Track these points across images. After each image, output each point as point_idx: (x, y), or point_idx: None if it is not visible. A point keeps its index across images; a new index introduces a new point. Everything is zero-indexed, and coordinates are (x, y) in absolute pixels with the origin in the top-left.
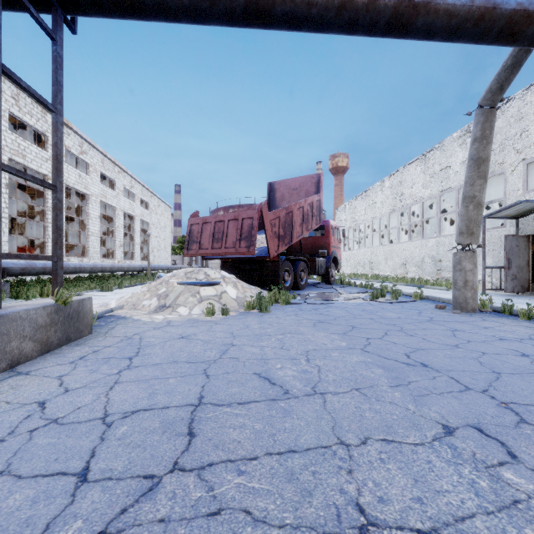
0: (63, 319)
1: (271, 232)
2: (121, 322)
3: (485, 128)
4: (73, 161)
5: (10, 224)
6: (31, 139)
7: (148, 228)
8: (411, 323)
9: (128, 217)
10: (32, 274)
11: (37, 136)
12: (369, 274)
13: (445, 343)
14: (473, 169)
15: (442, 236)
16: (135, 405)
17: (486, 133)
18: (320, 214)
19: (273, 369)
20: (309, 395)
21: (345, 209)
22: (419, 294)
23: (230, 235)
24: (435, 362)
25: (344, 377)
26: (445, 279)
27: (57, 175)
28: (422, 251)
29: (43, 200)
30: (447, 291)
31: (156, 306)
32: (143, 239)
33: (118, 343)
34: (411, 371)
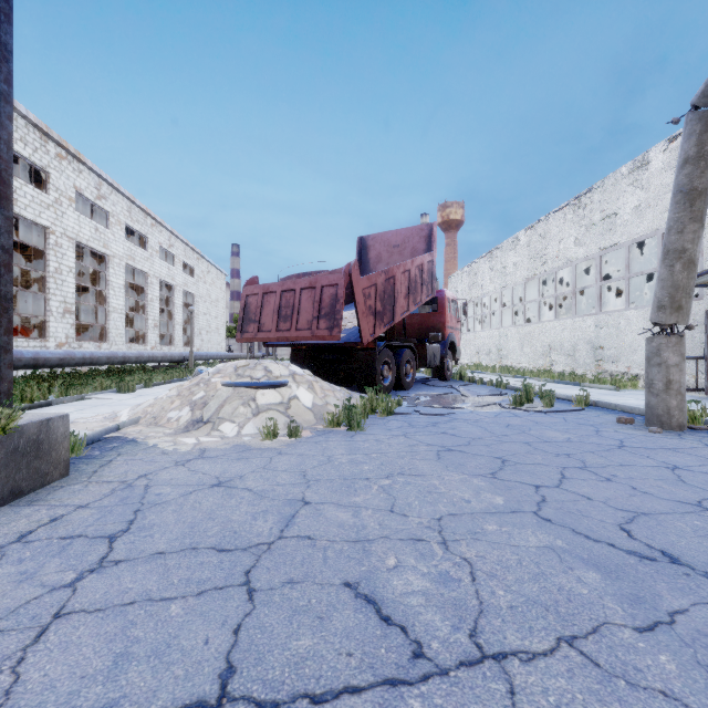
0: (4, 457)
1: (364, 306)
2: (126, 450)
3: (703, 142)
4: (89, 210)
5: None
6: (29, 179)
7: (194, 302)
8: (595, 452)
9: (166, 287)
10: (16, 368)
11: (38, 174)
12: (496, 366)
13: (676, 498)
14: (682, 207)
15: (604, 313)
16: (68, 706)
17: (706, 150)
18: (433, 282)
19: (381, 570)
20: (472, 666)
21: (462, 276)
22: (584, 399)
23: (304, 311)
24: (688, 550)
25: (529, 598)
26: (608, 374)
27: (1, 205)
28: (574, 334)
29: (44, 263)
30: (617, 392)
31: (188, 421)
32: (186, 318)
33: (105, 498)
34: (657, 579)
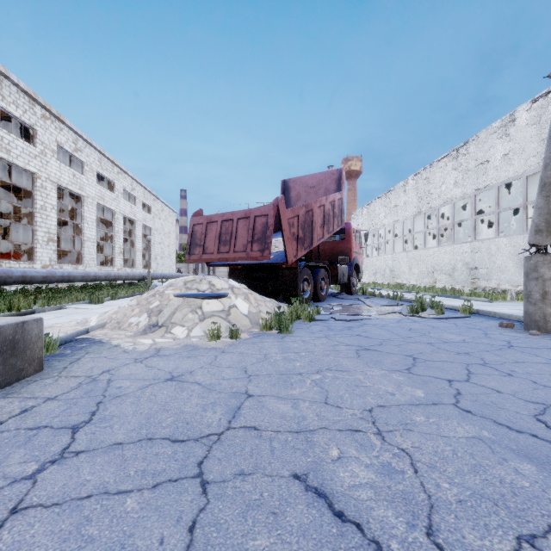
0: None
1: (289, 233)
2: (93, 349)
3: None
4: (68, 161)
5: (3, 230)
6: (21, 136)
7: (151, 233)
8: (489, 351)
9: (129, 222)
10: (8, 284)
11: (27, 131)
12: (390, 283)
13: None
14: None
15: (478, 240)
16: None
17: None
18: (342, 215)
19: (326, 462)
20: None
21: (362, 213)
22: (468, 308)
23: (240, 237)
24: None
25: (474, 491)
26: (481, 289)
27: None
28: (454, 257)
29: (32, 201)
30: (490, 303)
31: (145, 325)
32: (145, 246)
33: (71, 391)
34: None
